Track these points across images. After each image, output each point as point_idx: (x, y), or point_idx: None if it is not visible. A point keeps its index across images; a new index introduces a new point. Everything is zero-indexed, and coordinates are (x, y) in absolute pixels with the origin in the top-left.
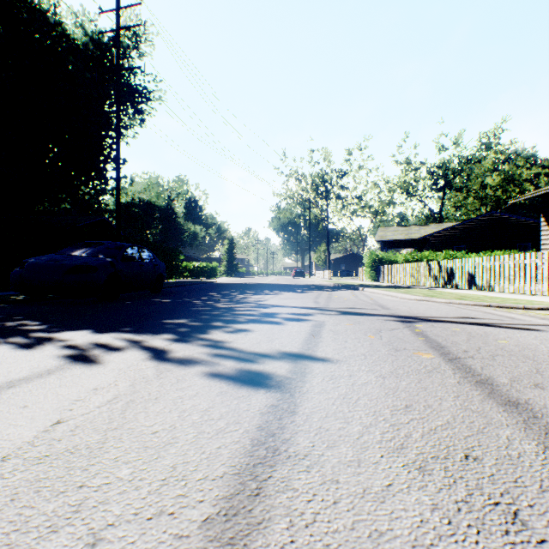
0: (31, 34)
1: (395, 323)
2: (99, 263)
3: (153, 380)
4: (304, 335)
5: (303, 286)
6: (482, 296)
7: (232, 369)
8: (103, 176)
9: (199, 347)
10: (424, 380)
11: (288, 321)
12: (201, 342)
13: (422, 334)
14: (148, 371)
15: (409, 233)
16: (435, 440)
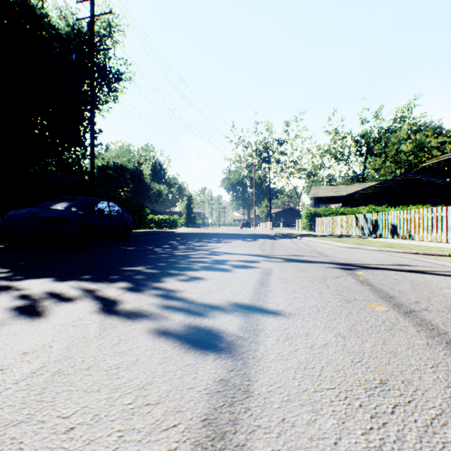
0: (21, 24)
1: (337, 271)
2: (72, 216)
3: (92, 340)
4: (253, 284)
5: (249, 235)
6: (407, 244)
7: (180, 325)
8: (82, 143)
9: (150, 297)
10: (388, 341)
11: (238, 268)
12: (153, 291)
13: (366, 282)
14: (91, 327)
15: (337, 191)
16: (440, 448)
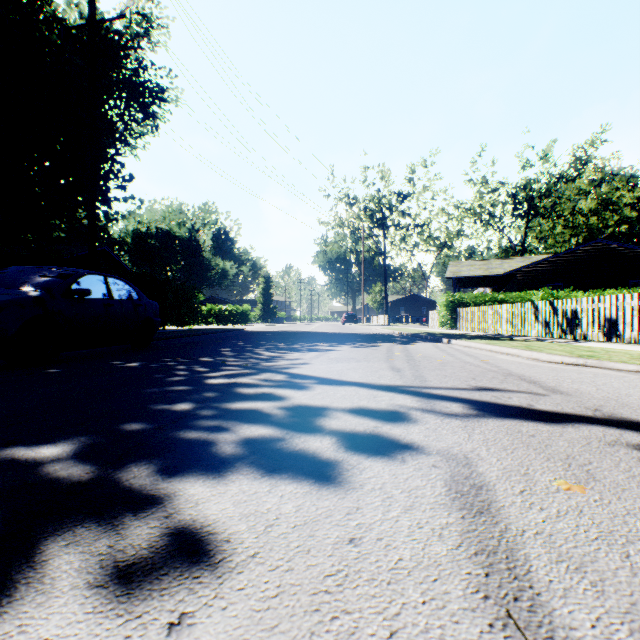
0: None
1: None
2: (9, 300)
3: None
4: None
5: (359, 336)
6: None
7: None
8: (104, 196)
9: None
10: None
11: (361, 455)
12: None
13: None
14: None
15: (489, 268)
16: None
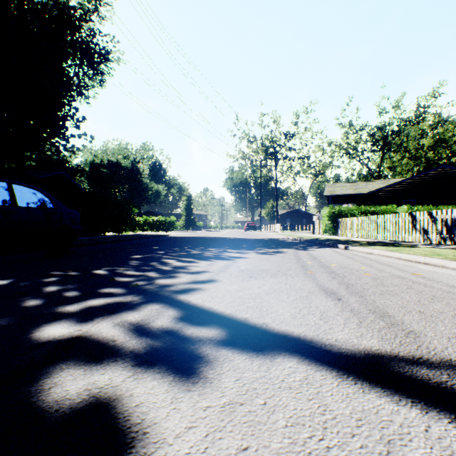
0: None
1: None
2: None
3: None
4: None
5: (261, 242)
6: None
7: None
8: (63, 133)
9: None
10: None
11: None
12: None
13: None
14: None
15: (357, 188)
16: None
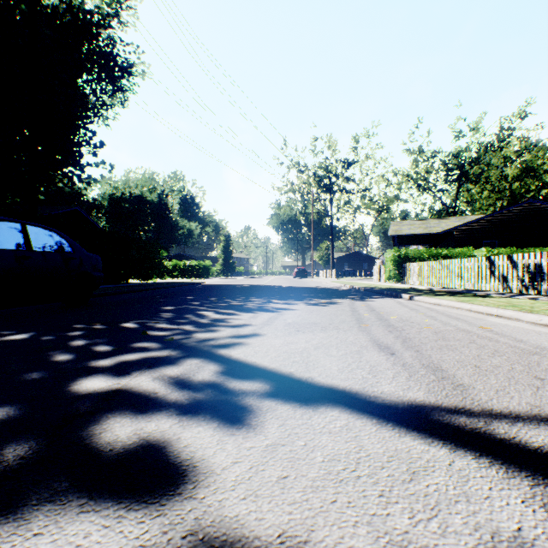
0: None
1: None
2: None
3: None
4: None
5: (313, 291)
6: None
7: None
8: (77, 161)
9: None
10: None
11: None
12: None
13: None
14: None
15: (428, 227)
16: None
